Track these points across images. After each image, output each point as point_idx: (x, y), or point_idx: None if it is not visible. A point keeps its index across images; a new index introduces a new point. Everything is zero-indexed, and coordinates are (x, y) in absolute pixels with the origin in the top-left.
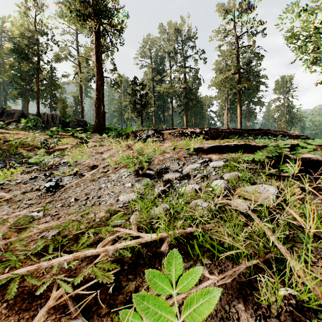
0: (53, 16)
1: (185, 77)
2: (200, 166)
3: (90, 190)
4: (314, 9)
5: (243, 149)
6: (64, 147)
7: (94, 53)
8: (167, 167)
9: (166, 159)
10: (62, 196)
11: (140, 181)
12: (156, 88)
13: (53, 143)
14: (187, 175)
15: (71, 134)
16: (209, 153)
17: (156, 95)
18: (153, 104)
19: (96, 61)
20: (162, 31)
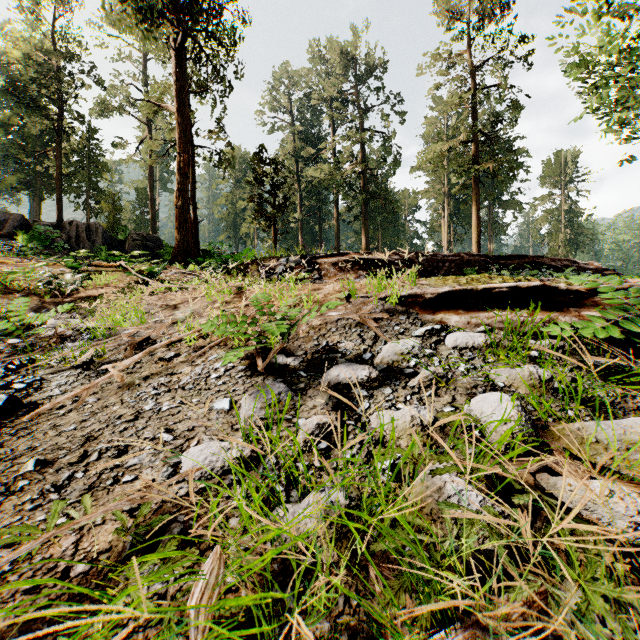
0: (92, 22)
1: (364, 151)
2: (422, 344)
3: (106, 422)
4: (633, 8)
5: (534, 299)
6: (99, 292)
7: (175, 94)
8: (333, 347)
9: (328, 325)
10: (6, 449)
11: (255, 392)
12: (306, 173)
13: (72, 284)
14: (388, 371)
15: (119, 265)
16: (438, 309)
17: (306, 187)
18: (300, 205)
19: (179, 110)
20: (318, 57)
